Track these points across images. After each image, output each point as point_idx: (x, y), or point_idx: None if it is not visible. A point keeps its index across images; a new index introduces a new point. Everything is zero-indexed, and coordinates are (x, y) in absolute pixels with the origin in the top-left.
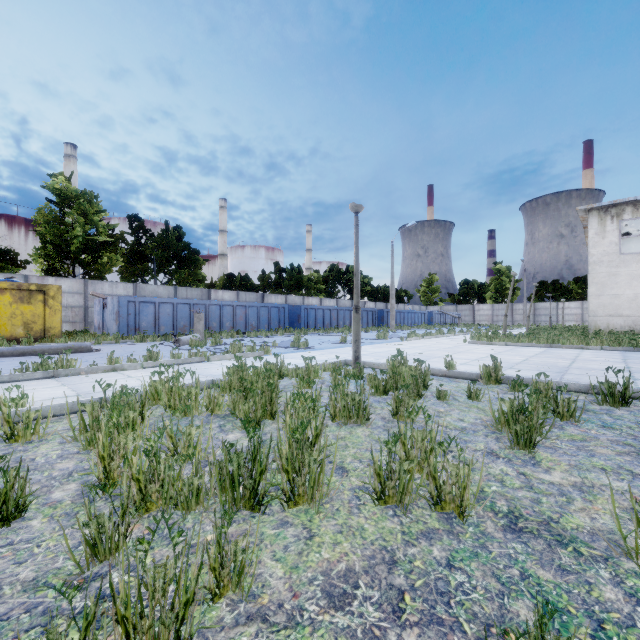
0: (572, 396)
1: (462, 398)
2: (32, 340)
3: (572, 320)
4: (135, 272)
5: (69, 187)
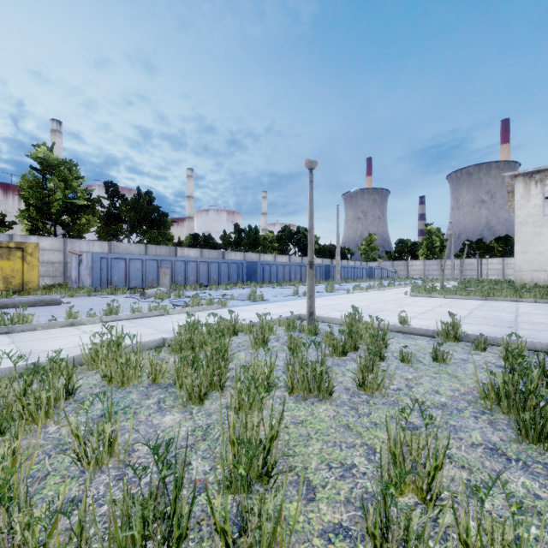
0: (542, 357)
1: (426, 360)
2: (11, 293)
3: (494, 274)
4: (110, 232)
5: (51, 156)
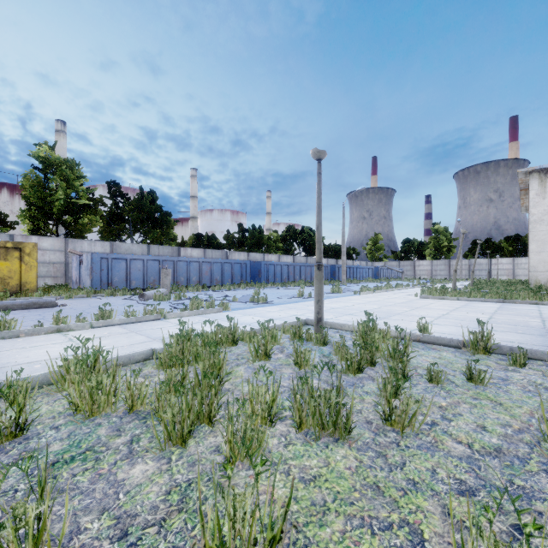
0: None
1: (458, 379)
2: (8, 294)
3: (504, 274)
4: (113, 232)
5: (53, 155)
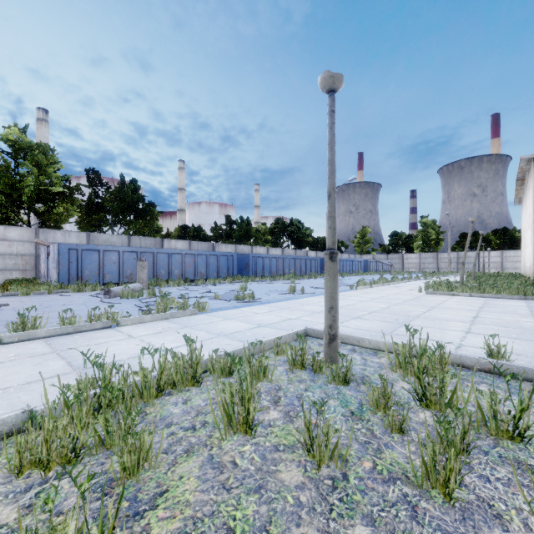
0: None
1: None
2: None
3: (492, 267)
4: (91, 222)
5: (23, 139)
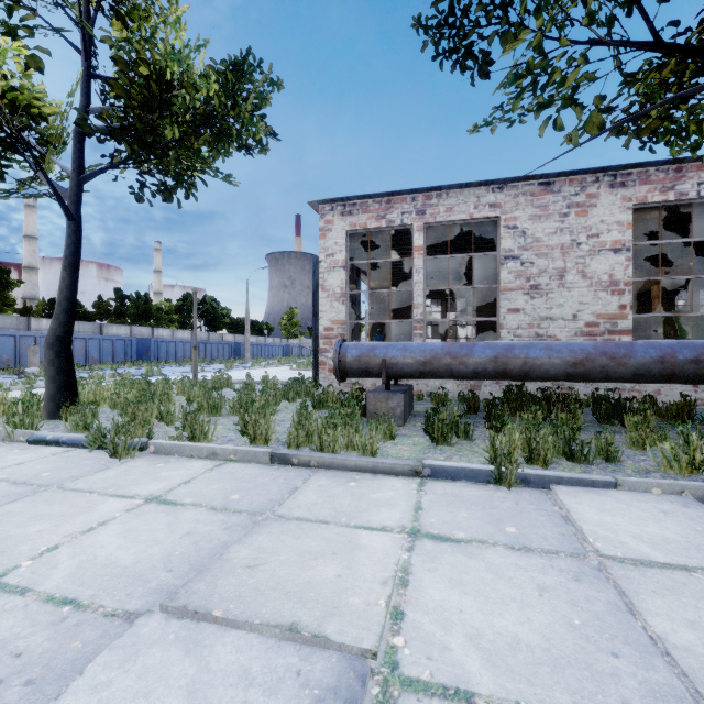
0: None
1: None
2: None
3: None
4: None
5: None
